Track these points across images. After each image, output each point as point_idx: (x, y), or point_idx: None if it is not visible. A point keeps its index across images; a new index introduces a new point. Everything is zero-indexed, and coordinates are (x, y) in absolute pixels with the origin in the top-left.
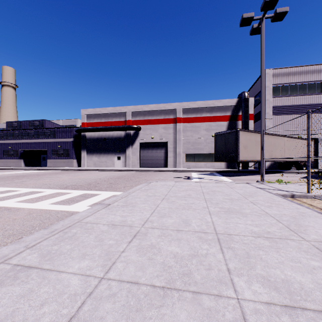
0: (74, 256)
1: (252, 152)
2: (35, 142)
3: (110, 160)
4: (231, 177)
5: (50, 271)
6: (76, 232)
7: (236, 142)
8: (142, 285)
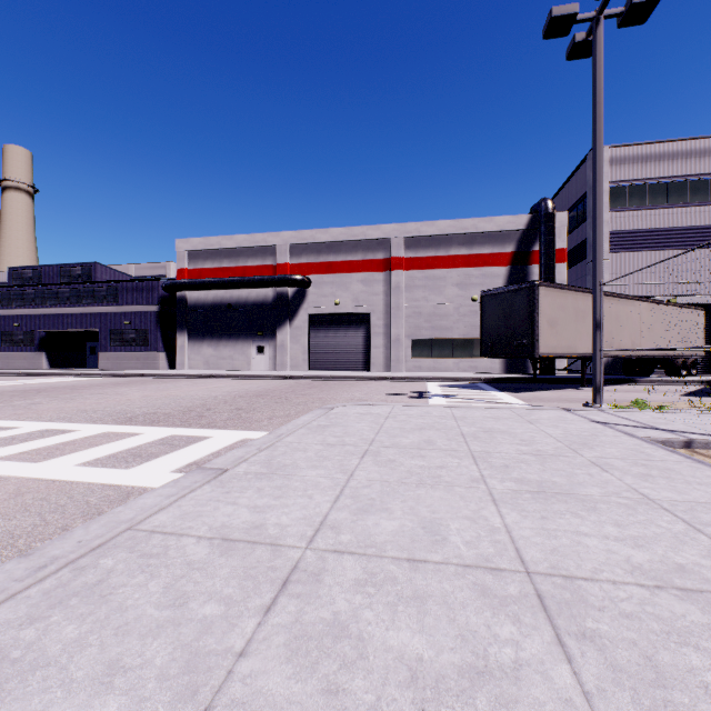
0: (77, 678)
1: (568, 336)
2: (74, 314)
3: (241, 353)
4: (519, 394)
5: None
6: (113, 569)
7: (531, 313)
8: None
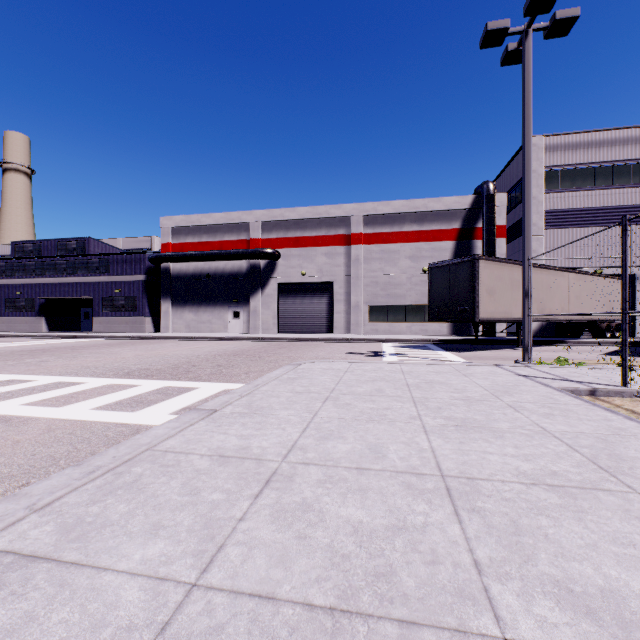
0: (134, 531)
1: (505, 303)
2: (70, 283)
3: (219, 318)
4: (462, 354)
5: (77, 569)
6: (142, 474)
7: (472, 283)
8: (283, 602)
